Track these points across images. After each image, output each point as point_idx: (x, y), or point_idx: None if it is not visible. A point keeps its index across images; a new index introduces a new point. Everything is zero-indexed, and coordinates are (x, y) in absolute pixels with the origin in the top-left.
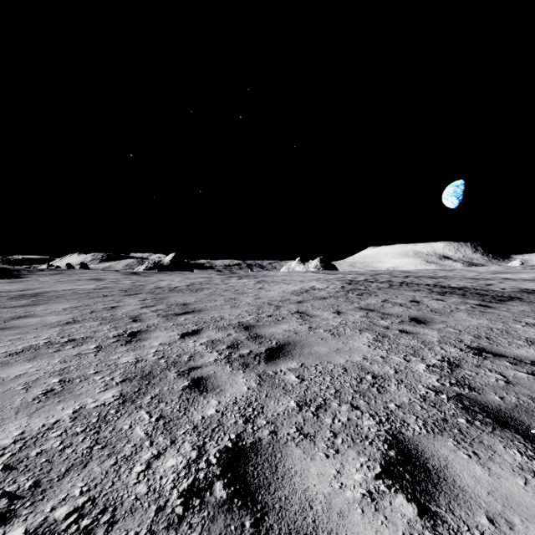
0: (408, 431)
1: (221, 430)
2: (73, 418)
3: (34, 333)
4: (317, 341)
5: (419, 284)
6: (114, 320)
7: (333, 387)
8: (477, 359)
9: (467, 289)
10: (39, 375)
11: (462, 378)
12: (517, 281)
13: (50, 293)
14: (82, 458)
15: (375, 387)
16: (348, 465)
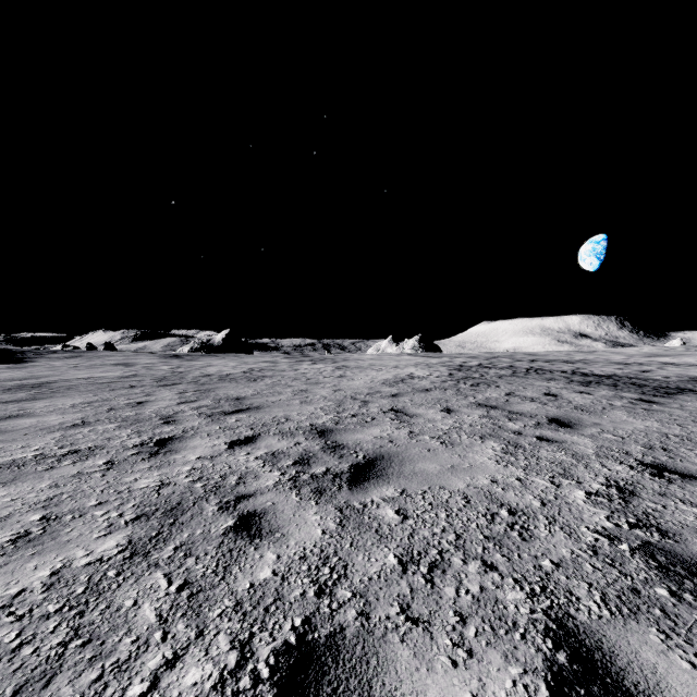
0: (580, 613)
1: (280, 609)
2: (47, 585)
3: (23, 442)
4: (422, 454)
5: (552, 371)
6: (139, 422)
7: (453, 530)
8: (659, 482)
9: (618, 378)
10: (14, 509)
11: (644, 514)
12: (682, 366)
13: (59, 383)
14: (45, 666)
15: (516, 530)
16: (491, 682)
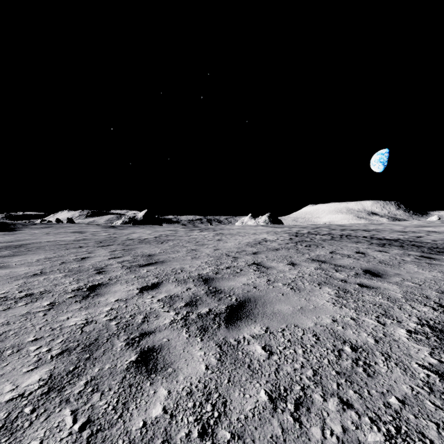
0: None
1: None
2: None
3: None
4: (278, 297)
5: (357, 236)
6: (80, 272)
7: (310, 365)
8: None
9: (402, 241)
10: None
11: None
12: (442, 233)
13: (33, 245)
14: None
15: (360, 366)
16: None
